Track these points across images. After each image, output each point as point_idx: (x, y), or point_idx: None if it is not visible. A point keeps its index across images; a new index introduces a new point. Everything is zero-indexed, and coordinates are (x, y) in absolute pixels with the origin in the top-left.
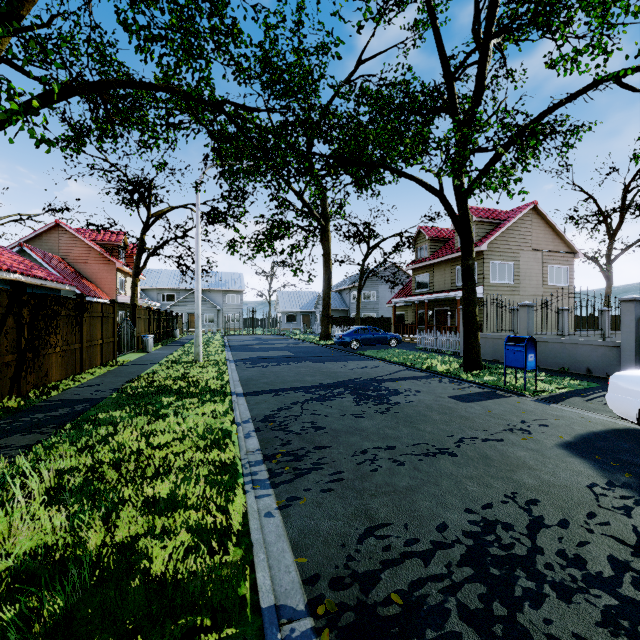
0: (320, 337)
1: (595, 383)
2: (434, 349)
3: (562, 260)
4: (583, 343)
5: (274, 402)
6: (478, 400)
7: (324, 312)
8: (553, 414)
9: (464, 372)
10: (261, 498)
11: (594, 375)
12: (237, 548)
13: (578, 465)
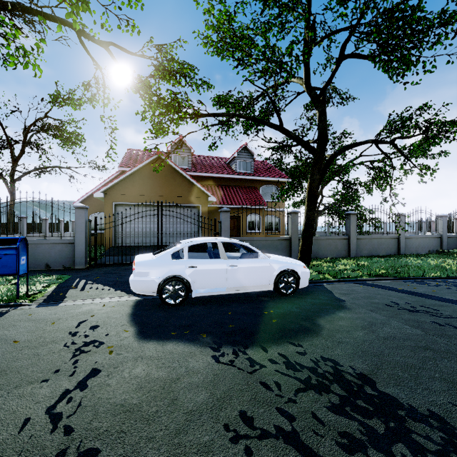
0: None
1: (65, 275)
2: None
3: None
4: (43, 242)
5: None
6: None
7: None
8: (81, 312)
9: None
10: None
11: (53, 269)
12: None
13: (181, 348)
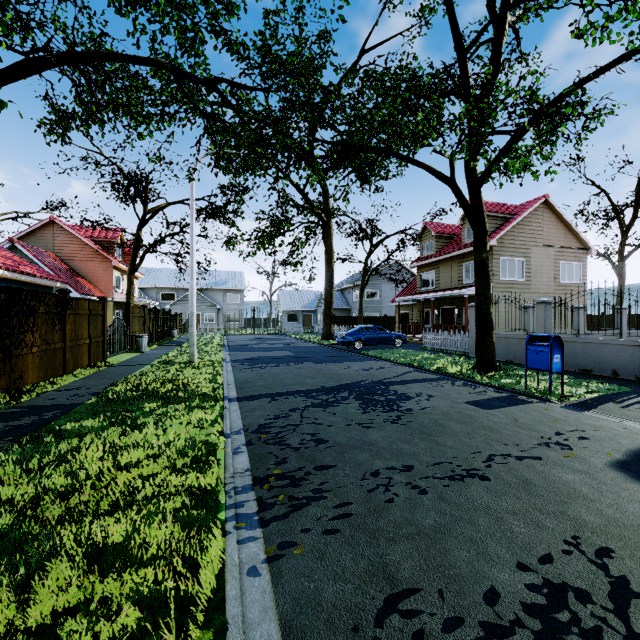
0: (322, 337)
1: (626, 387)
2: (442, 349)
3: (574, 256)
4: (608, 343)
5: (270, 408)
6: (500, 406)
7: (326, 311)
8: (590, 424)
9: (478, 374)
10: (245, 543)
11: (621, 377)
12: (204, 632)
13: None
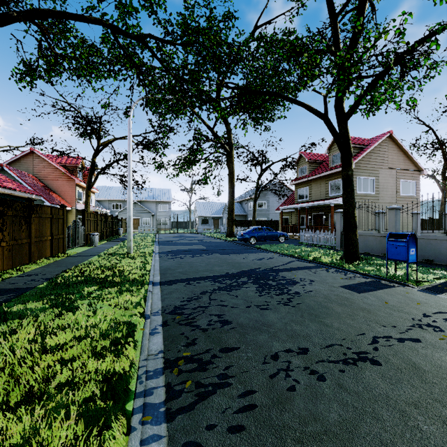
0: (226, 235)
1: None
2: (314, 244)
3: (411, 176)
4: None
5: (185, 291)
6: (369, 290)
7: (229, 216)
8: None
9: (345, 263)
10: (148, 444)
11: None
12: None
13: None
